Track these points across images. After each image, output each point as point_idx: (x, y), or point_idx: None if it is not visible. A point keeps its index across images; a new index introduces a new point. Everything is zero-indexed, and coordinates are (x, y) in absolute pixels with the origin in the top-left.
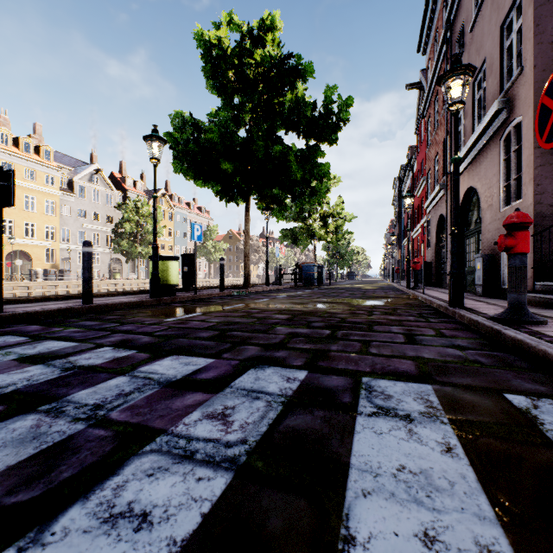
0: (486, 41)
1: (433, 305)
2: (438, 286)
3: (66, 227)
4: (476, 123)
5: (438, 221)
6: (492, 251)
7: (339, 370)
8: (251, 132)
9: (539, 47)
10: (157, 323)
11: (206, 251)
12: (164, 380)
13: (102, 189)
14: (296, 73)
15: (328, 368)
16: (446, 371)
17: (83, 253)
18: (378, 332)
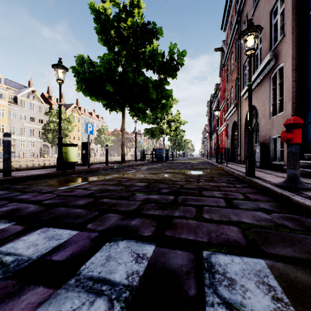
0: (262, 21)
1: (234, 174)
2: (232, 161)
3: (12, 125)
4: (255, 69)
5: (232, 125)
6: (265, 141)
7: (182, 241)
8: (124, 68)
9: (294, 21)
10: (51, 192)
11: (101, 141)
12: (14, 266)
13: (36, 103)
14: (152, 34)
15: (173, 239)
16: (267, 238)
17: (3, 141)
18: (206, 196)
